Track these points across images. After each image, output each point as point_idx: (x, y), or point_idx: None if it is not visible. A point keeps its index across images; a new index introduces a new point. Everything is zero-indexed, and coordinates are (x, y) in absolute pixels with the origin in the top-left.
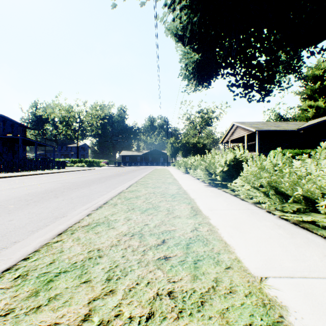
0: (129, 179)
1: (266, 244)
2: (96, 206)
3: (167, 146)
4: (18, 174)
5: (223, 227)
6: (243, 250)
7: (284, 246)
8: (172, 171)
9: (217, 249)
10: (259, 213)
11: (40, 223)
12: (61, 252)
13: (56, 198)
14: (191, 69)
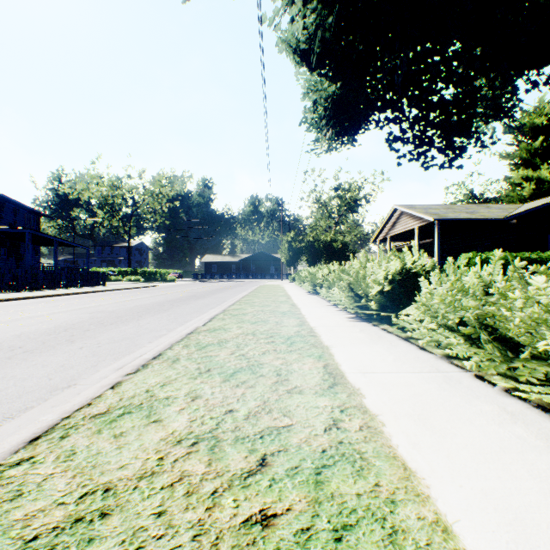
0: (212, 304)
1: (499, 471)
2: (137, 363)
3: (281, 246)
4: (19, 295)
5: (394, 419)
6: (450, 490)
7: (543, 477)
8: (289, 291)
9: (387, 489)
10: (462, 381)
11: (14, 404)
12: (15, 498)
13: (68, 345)
14: (323, 110)
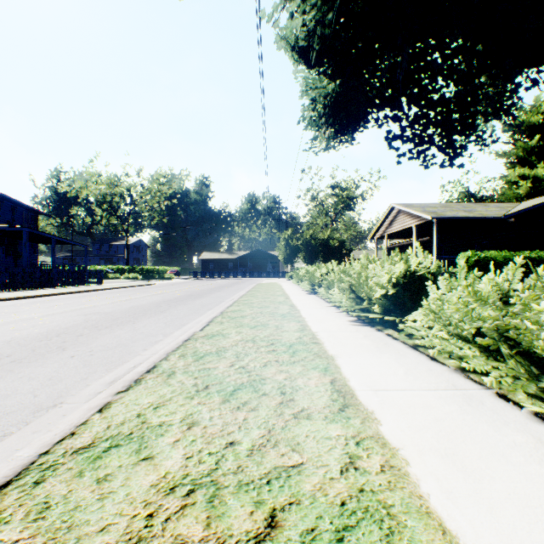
0: (210, 304)
1: None
2: (129, 377)
3: (278, 244)
4: (15, 295)
5: (419, 456)
6: None
7: None
8: (287, 290)
9: None
10: (484, 402)
11: None
12: None
13: (59, 353)
14: (322, 107)
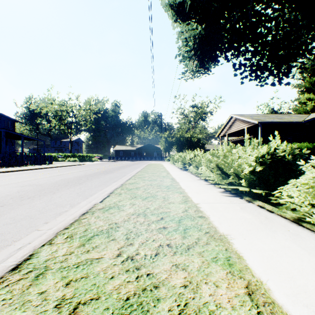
0: (116, 178)
1: None
2: None
3: (161, 140)
4: None
5: None
6: None
7: None
8: (167, 167)
9: None
10: None
11: None
12: None
13: None
14: (192, 44)
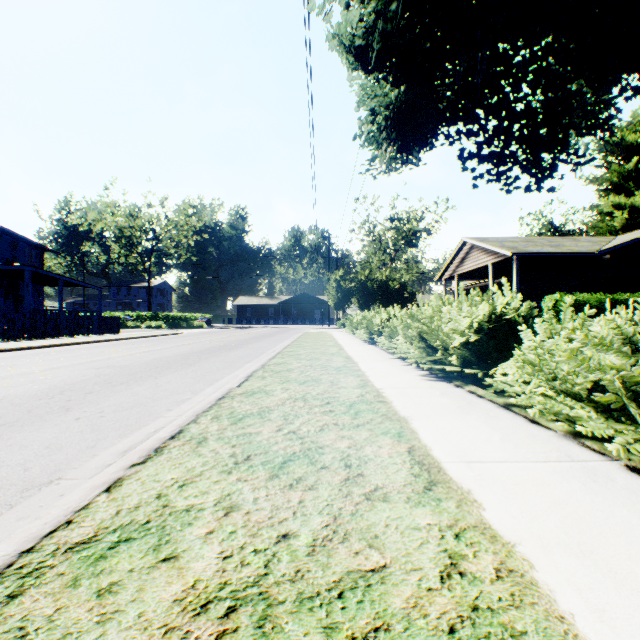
0: (248, 356)
1: None
2: (148, 445)
3: (328, 287)
4: (14, 346)
5: (545, 554)
6: None
7: None
8: (340, 339)
9: None
10: (614, 477)
11: None
12: None
13: (61, 414)
14: (383, 119)
